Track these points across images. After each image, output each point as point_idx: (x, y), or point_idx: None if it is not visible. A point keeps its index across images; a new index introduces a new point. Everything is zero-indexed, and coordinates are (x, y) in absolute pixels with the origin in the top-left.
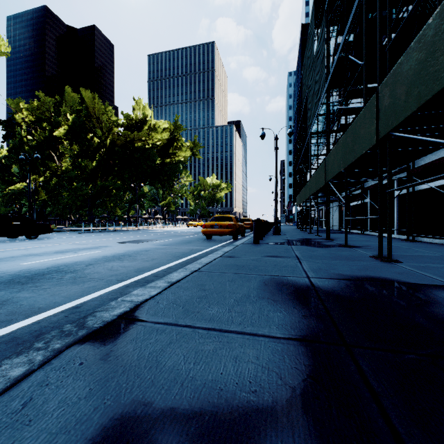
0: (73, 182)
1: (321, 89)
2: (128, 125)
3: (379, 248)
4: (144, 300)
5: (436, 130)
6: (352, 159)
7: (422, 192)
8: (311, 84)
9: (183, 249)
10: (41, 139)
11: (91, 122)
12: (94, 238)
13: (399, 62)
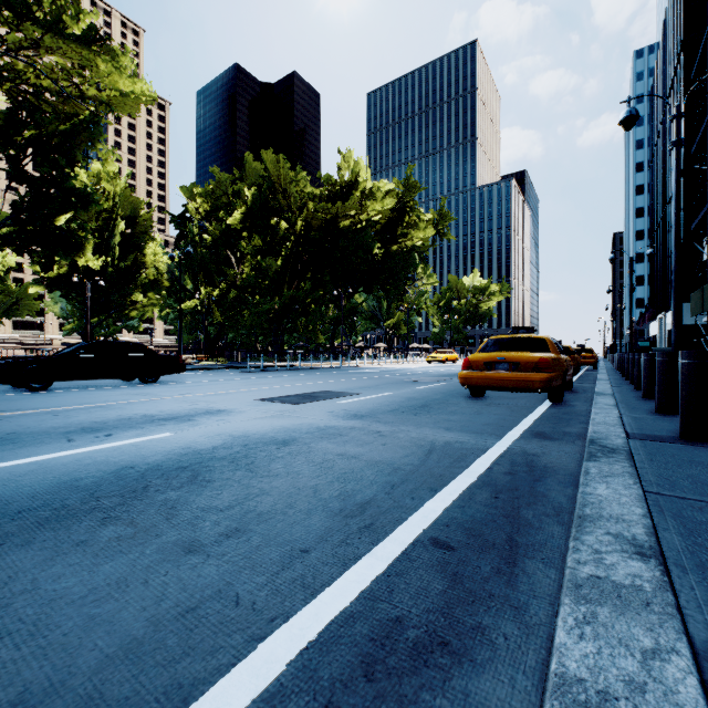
0: (256, 295)
1: None
2: (329, 195)
3: None
4: None
5: None
6: None
7: None
8: None
9: (400, 443)
10: (217, 236)
11: (276, 198)
12: (243, 384)
13: None
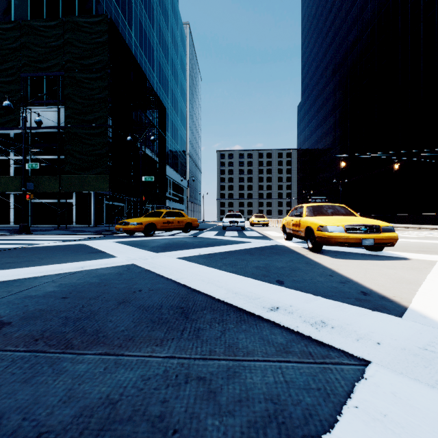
0: None
1: None
2: None
3: None
4: None
5: None
6: None
7: None
8: None
9: None
10: None
11: None
12: None
13: None
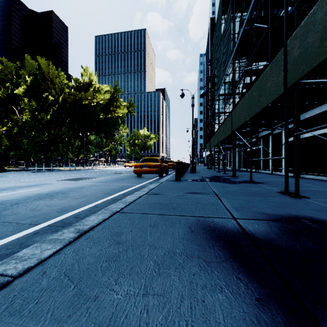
0: (32, 132)
1: (228, 58)
2: (77, 87)
3: (285, 184)
4: (23, 271)
5: (323, 88)
6: (258, 110)
7: (305, 139)
8: (219, 56)
9: (115, 186)
10: (5, 96)
11: (46, 83)
12: (42, 176)
13: (311, 12)
